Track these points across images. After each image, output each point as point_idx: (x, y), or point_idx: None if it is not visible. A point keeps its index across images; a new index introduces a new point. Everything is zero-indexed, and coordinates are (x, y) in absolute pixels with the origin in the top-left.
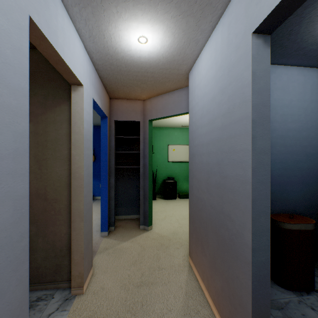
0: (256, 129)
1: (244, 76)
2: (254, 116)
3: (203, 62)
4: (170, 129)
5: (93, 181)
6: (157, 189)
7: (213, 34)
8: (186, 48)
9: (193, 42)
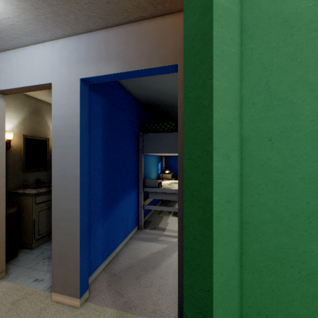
0: None
1: None
2: None
3: None
4: None
5: None
6: None
7: None
8: None
9: None
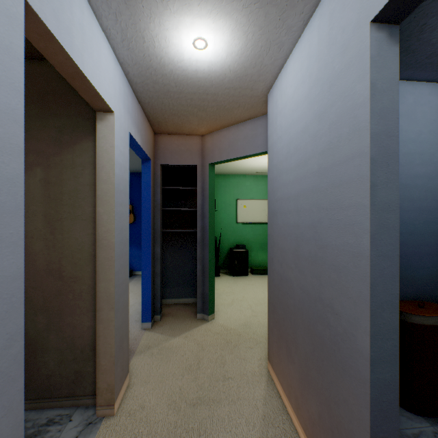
0: (377, 173)
1: (356, 91)
2: (374, 151)
3: (290, 76)
4: (240, 178)
5: (132, 249)
6: (221, 261)
7: (306, 32)
8: (263, 56)
9: (274, 47)
